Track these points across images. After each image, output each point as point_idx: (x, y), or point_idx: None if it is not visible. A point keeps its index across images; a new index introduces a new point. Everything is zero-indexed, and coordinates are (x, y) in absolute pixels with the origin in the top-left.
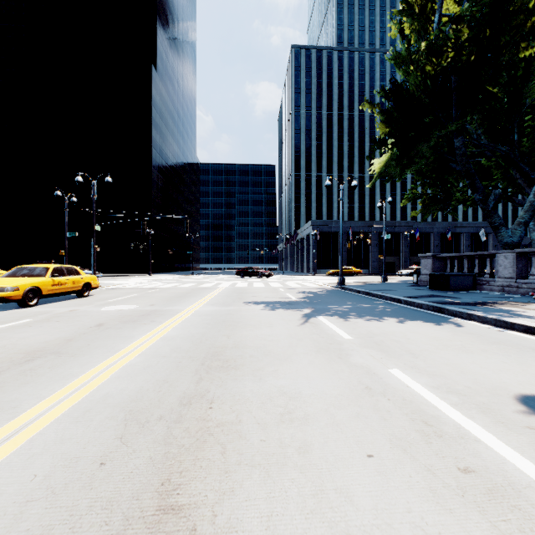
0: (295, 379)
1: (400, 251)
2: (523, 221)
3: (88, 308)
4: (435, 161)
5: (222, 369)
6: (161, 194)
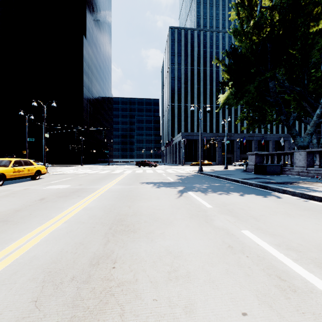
0: (177, 240)
1: (234, 151)
2: (310, 133)
3: (37, 187)
4: (257, 96)
5: (124, 233)
6: (89, 115)
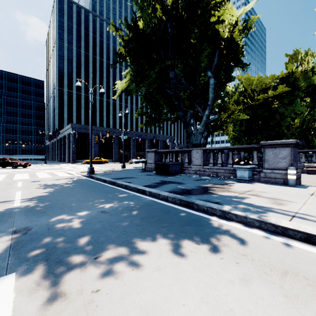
0: None
1: (131, 148)
2: (202, 132)
3: None
4: (158, 86)
5: None
6: None
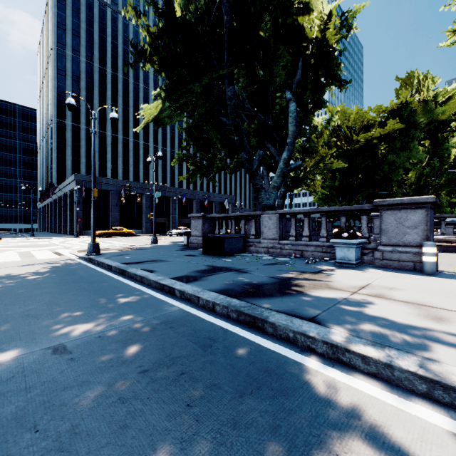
0: None
1: (170, 213)
2: (277, 186)
3: None
4: (207, 111)
5: None
6: None
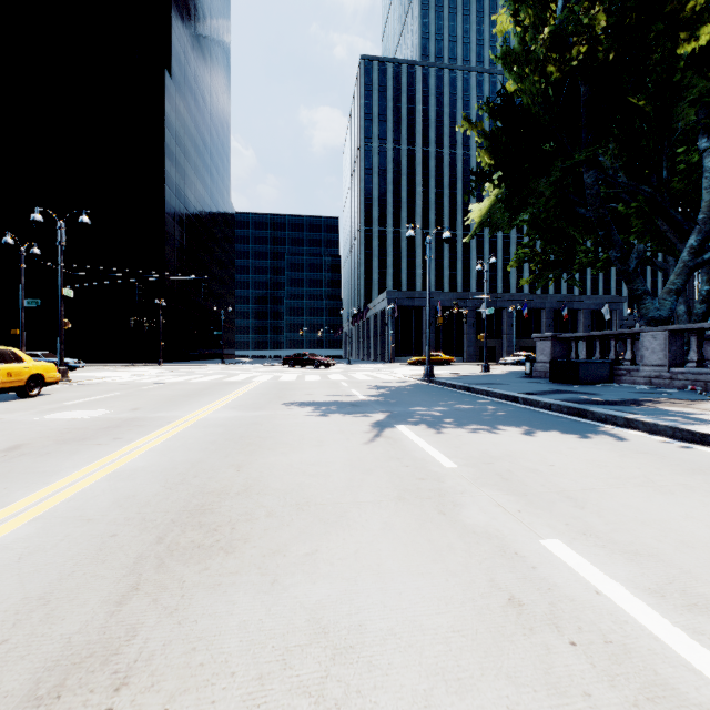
0: (352, 581)
1: (503, 332)
2: (675, 289)
3: (21, 415)
4: (557, 205)
5: (197, 555)
6: (179, 251)
